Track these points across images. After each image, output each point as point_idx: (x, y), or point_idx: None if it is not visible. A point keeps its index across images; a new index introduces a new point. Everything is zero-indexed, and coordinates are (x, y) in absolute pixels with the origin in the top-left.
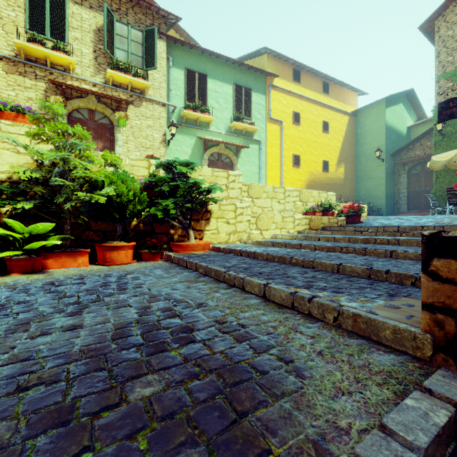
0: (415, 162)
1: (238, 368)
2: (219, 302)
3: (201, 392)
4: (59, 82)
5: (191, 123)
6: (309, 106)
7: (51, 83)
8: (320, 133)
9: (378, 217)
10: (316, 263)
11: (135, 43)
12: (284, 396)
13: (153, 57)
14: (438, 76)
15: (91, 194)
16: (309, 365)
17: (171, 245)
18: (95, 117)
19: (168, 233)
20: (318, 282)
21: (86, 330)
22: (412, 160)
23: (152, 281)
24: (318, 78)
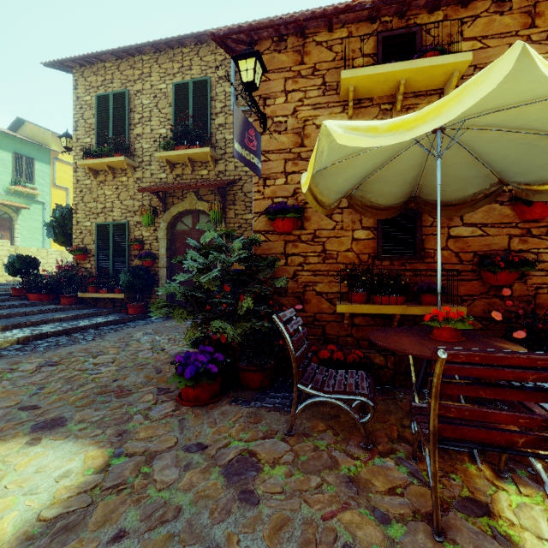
0: None
1: None
2: None
3: None
4: None
5: None
6: None
7: None
8: None
9: None
10: None
11: None
12: None
13: None
14: None
15: None
16: None
17: None
18: None
19: None
20: None
21: None
22: None
23: None
24: None
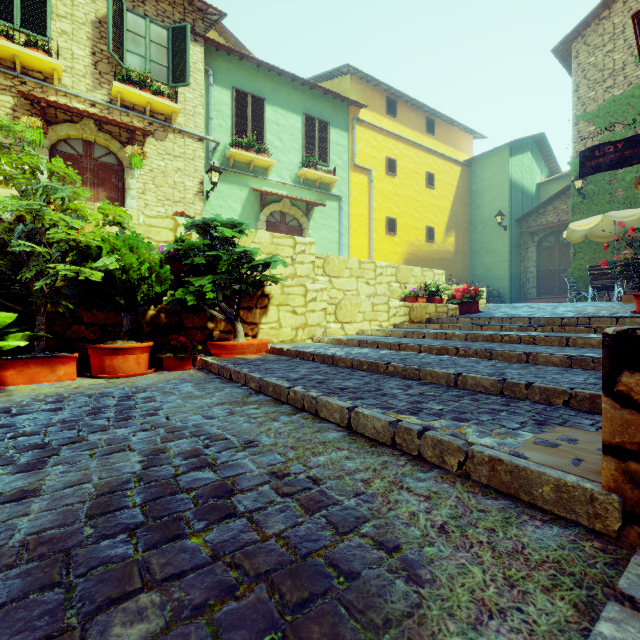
0: (547, 231)
1: (306, 567)
2: (279, 438)
3: (237, 628)
4: (35, 96)
5: (241, 168)
6: (408, 151)
7: (23, 98)
8: (422, 189)
9: (501, 305)
10: (424, 373)
11: (156, 46)
12: (389, 628)
13: (184, 68)
14: (577, 116)
15: (78, 267)
16: (427, 554)
17: (209, 346)
18: (94, 153)
19: (204, 327)
20: (430, 403)
21: (43, 499)
22: (543, 228)
23: (174, 404)
24: (421, 112)
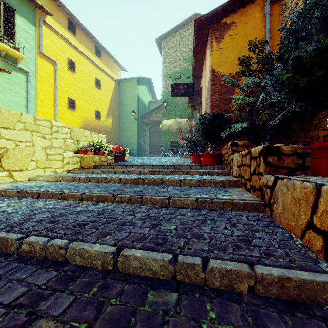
0: (153, 124)
1: None
2: None
3: None
4: None
5: None
6: (84, 60)
7: None
8: (93, 87)
9: (136, 157)
10: (72, 252)
11: None
12: None
13: None
14: (164, 74)
15: None
16: None
17: None
18: None
19: None
20: None
21: None
22: (151, 122)
23: None
24: (92, 41)
